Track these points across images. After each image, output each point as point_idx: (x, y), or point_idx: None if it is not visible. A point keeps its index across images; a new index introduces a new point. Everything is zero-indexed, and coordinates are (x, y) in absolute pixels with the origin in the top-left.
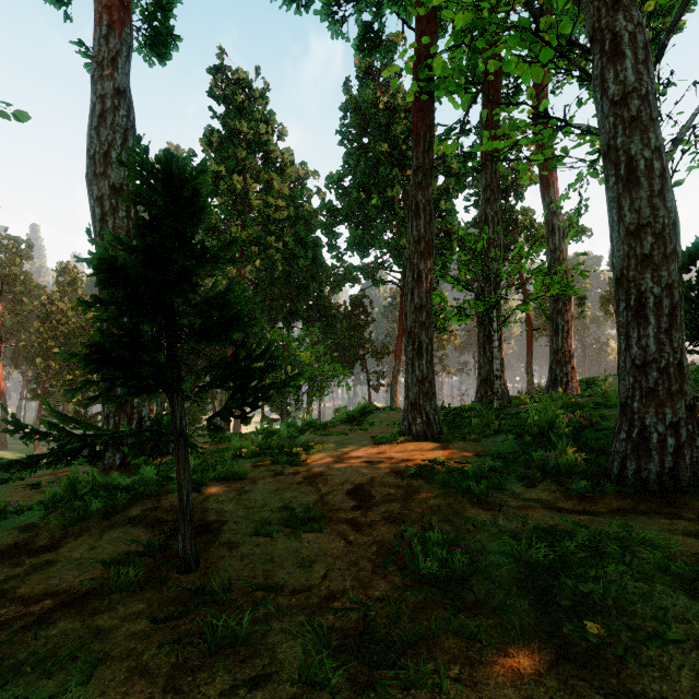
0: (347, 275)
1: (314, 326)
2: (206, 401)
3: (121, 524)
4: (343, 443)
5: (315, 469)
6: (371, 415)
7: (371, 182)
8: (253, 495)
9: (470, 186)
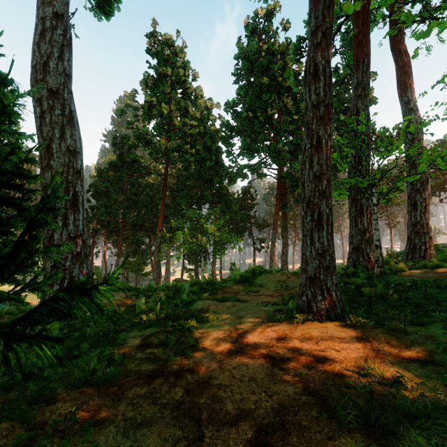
0: (239, 173)
1: (216, 207)
2: (147, 257)
3: None
4: (237, 317)
5: (202, 367)
6: (260, 276)
7: (256, 106)
8: (101, 439)
9: None
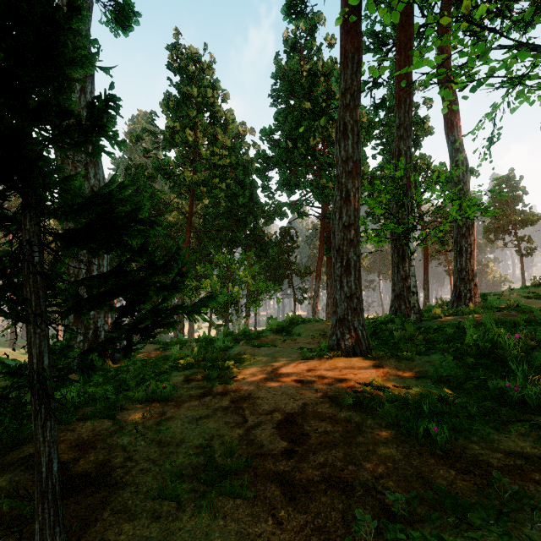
0: (277, 211)
1: (250, 251)
2: None
3: (12, 466)
4: (273, 357)
5: (243, 388)
6: (298, 326)
7: (297, 135)
8: (172, 425)
9: (377, 137)
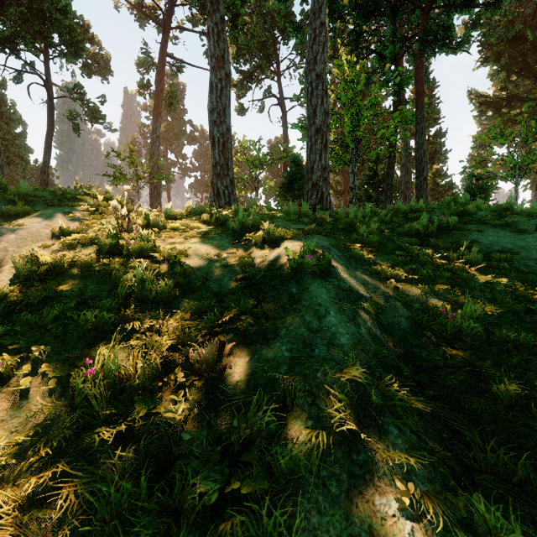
0: None
1: None
2: None
3: None
4: None
5: None
6: None
7: None
8: None
9: None
